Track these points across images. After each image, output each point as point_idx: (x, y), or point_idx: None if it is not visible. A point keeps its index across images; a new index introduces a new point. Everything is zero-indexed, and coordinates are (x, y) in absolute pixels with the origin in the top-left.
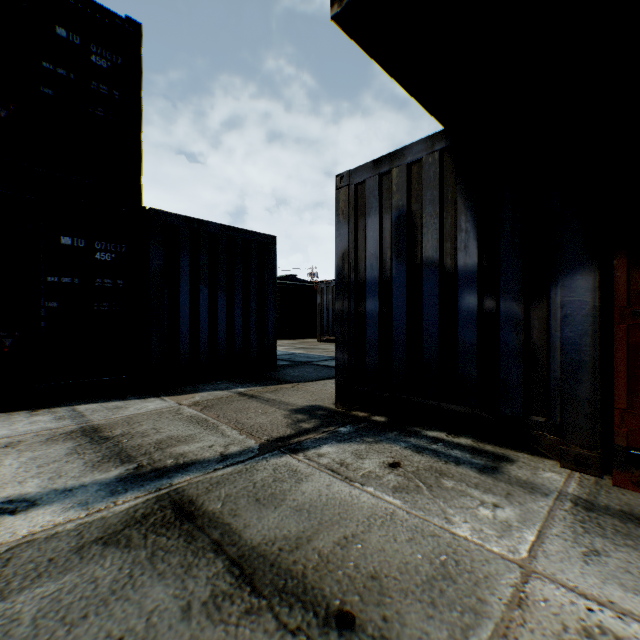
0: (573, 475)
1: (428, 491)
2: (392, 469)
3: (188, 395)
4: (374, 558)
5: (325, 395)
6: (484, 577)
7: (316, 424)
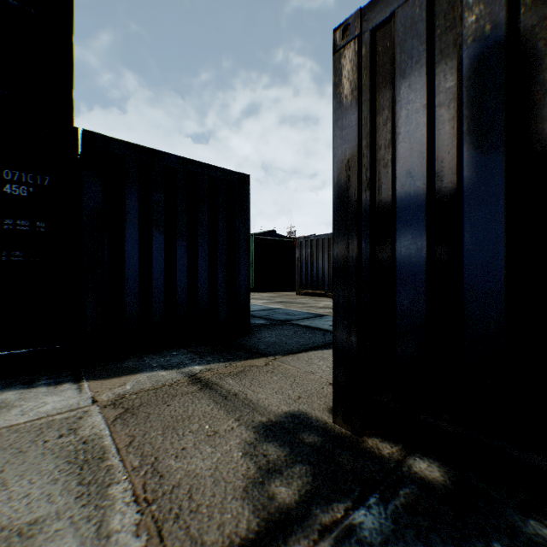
0: None
1: None
2: None
3: (120, 378)
4: None
5: (312, 385)
6: None
7: (303, 487)
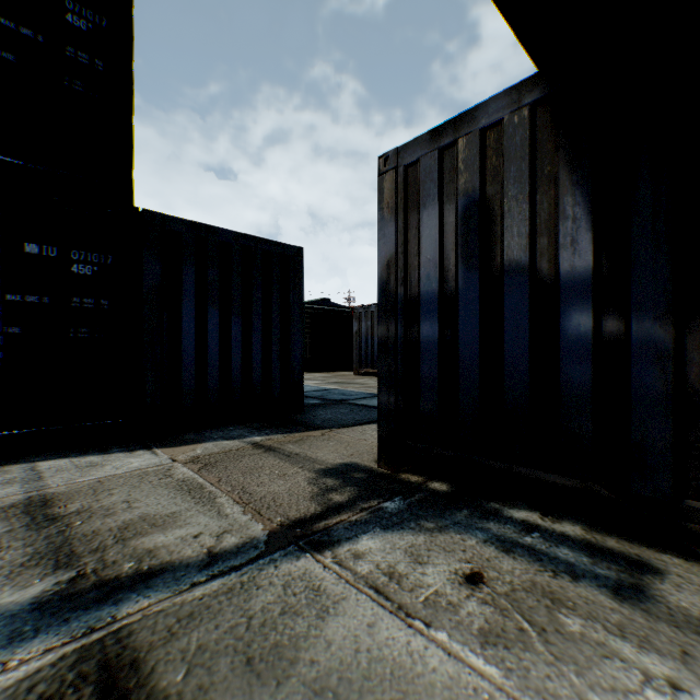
0: None
1: (542, 643)
2: (472, 587)
3: (188, 446)
4: None
5: (364, 447)
6: None
7: (352, 495)
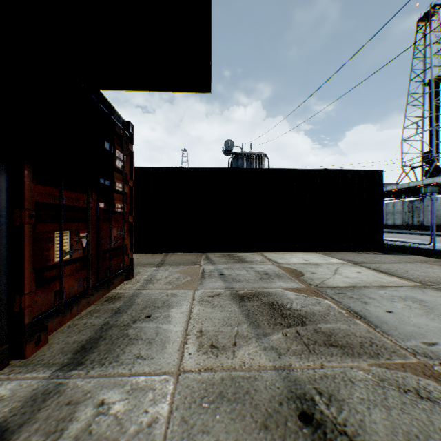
0: (4, 377)
1: None
2: None
3: None
4: (252, 438)
5: None
6: (205, 382)
7: None
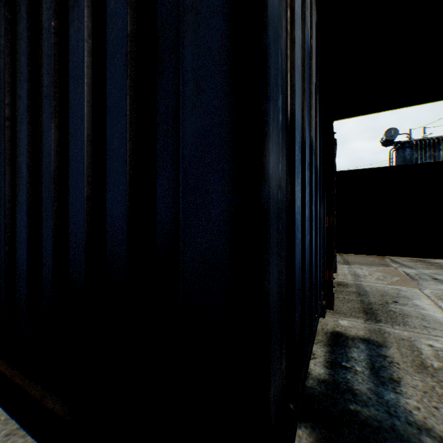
0: (333, 316)
1: None
2: None
3: None
4: None
5: None
6: None
7: None
